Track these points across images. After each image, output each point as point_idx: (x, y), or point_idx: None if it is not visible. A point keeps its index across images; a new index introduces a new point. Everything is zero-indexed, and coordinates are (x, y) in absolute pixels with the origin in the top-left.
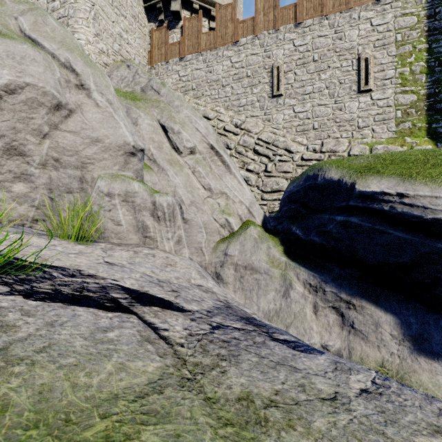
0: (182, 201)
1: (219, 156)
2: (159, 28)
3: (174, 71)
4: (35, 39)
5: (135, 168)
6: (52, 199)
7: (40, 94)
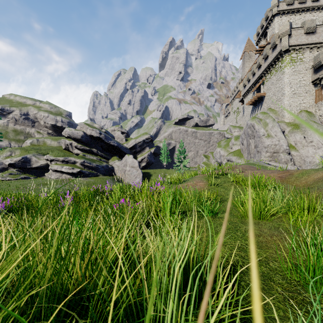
0: (303, 156)
1: (321, 142)
2: (318, 89)
3: None
4: (272, 132)
5: (286, 152)
6: (274, 157)
7: (272, 144)
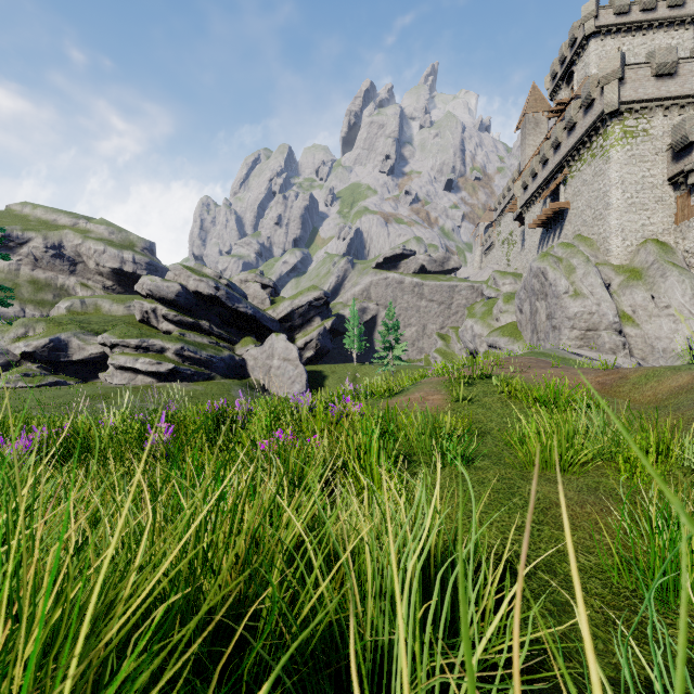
0: (650, 337)
1: (688, 307)
2: (682, 195)
3: (693, 227)
4: (585, 287)
5: (615, 329)
6: (588, 340)
7: (584, 312)
